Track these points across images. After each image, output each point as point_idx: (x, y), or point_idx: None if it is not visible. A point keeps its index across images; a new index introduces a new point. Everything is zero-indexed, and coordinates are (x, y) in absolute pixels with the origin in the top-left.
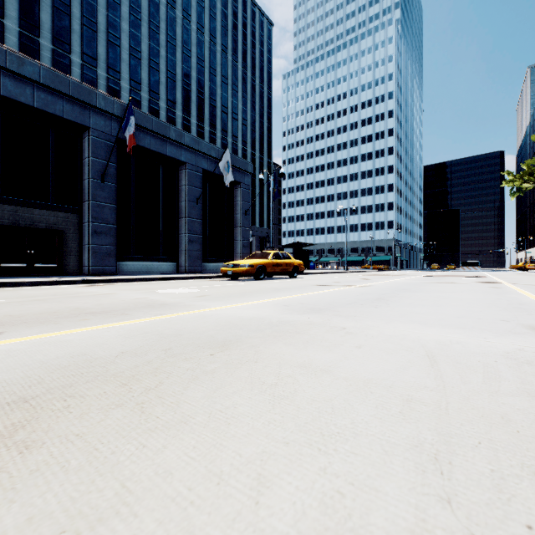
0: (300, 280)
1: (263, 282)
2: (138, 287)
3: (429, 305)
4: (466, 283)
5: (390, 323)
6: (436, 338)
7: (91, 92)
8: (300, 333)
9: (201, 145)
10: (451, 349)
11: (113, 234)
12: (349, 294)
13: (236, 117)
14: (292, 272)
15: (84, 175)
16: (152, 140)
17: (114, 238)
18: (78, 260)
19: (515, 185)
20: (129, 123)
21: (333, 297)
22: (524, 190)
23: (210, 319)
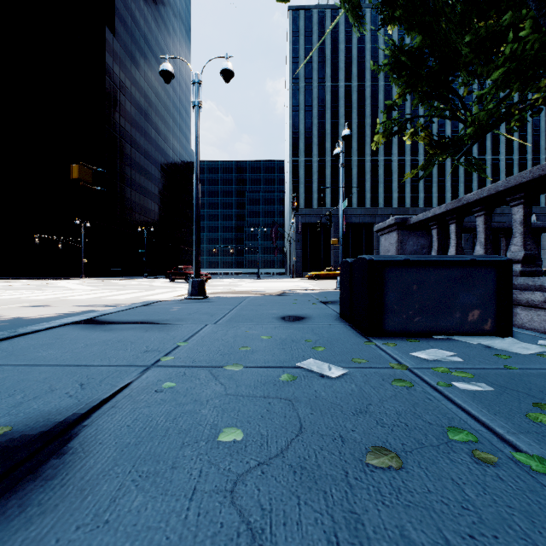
0: None
1: None
2: None
3: None
4: None
5: None
6: None
7: None
8: None
9: None
10: None
11: None
12: None
13: None
14: None
15: None
16: None
17: None
18: None
19: None
20: None
21: None
22: None
23: None
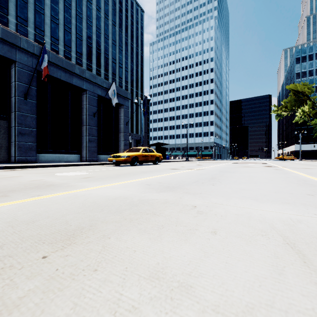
0: (160, 165)
1: (136, 167)
2: (44, 171)
3: (248, 182)
4: (259, 167)
5: (230, 200)
6: (276, 215)
7: (17, 36)
8: (156, 214)
9: (96, 79)
10: (301, 230)
11: (33, 135)
12: (192, 175)
13: (121, 66)
14: (155, 161)
15: (12, 94)
16: (63, 74)
17: (34, 138)
18: (7, 152)
19: (278, 112)
20: (44, 59)
21: (182, 177)
22: (283, 115)
23: (79, 200)
